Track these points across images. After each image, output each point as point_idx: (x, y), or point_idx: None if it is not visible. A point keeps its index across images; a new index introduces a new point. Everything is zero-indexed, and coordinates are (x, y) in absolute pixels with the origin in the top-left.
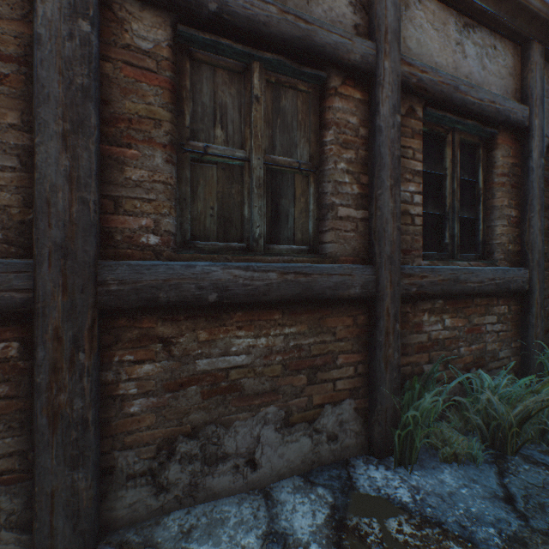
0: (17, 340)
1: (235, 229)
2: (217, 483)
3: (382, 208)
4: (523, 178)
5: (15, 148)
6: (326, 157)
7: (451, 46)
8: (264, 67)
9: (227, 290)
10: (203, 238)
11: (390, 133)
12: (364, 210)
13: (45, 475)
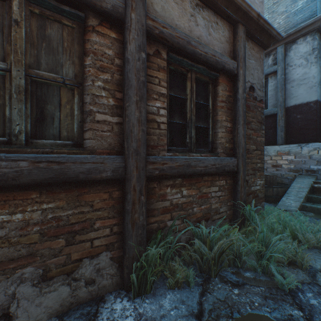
0: None
1: None
2: None
3: (129, 115)
4: (234, 104)
5: None
6: (86, 76)
7: (188, 16)
8: None
9: None
10: None
11: (137, 64)
12: (119, 117)
13: None
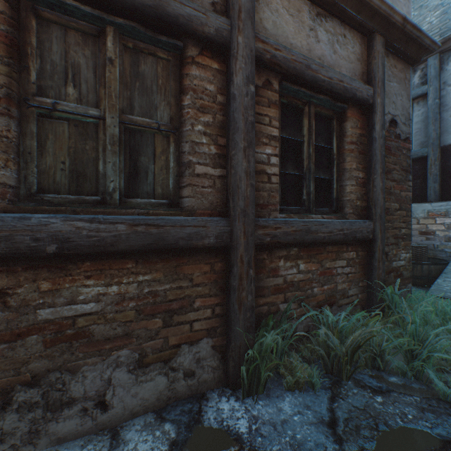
0: None
1: (90, 183)
2: (62, 427)
3: (236, 166)
4: (369, 146)
5: None
6: (184, 119)
7: (306, 31)
8: (120, 32)
9: (69, 241)
10: (53, 191)
11: (244, 101)
12: (222, 169)
13: None
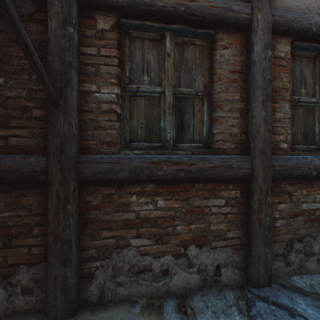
0: (238, 189)
1: (309, 138)
2: (309, 266)
3: None
4: None
5: (238, 109)
6: None
7: None
8: None
9: (319, 170)
10: (296, 143)
11: None
12: None
13: (256, 248)
